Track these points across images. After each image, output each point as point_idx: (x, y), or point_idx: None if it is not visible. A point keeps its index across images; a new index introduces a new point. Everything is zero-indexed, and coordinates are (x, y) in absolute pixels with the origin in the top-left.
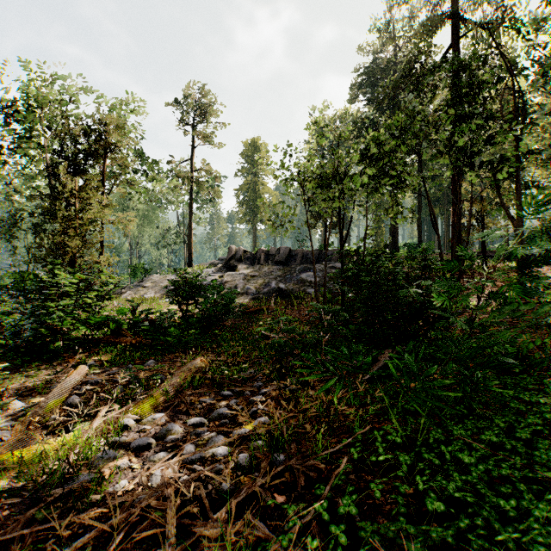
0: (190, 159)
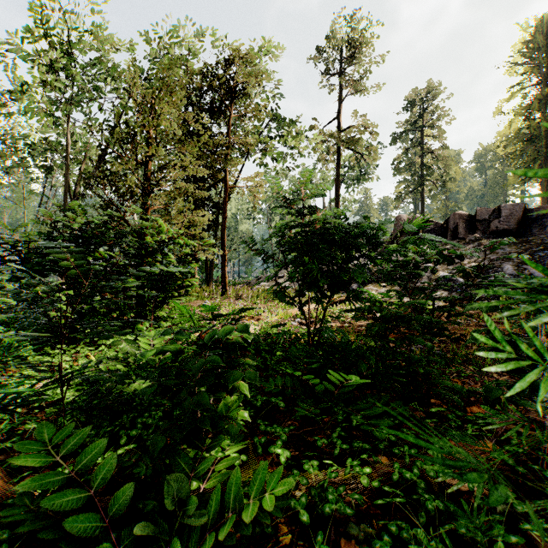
0: (337, 118)
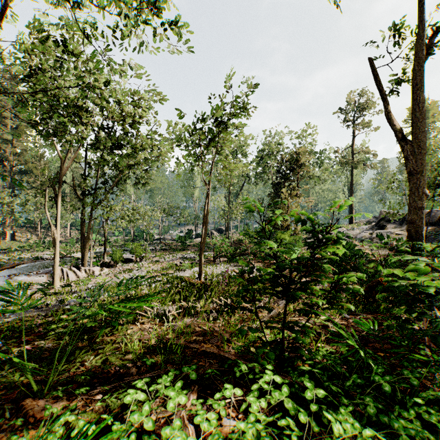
0: (351, 146)
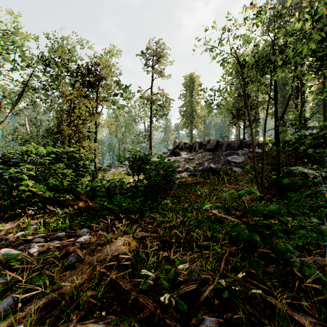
0: (150, 88)
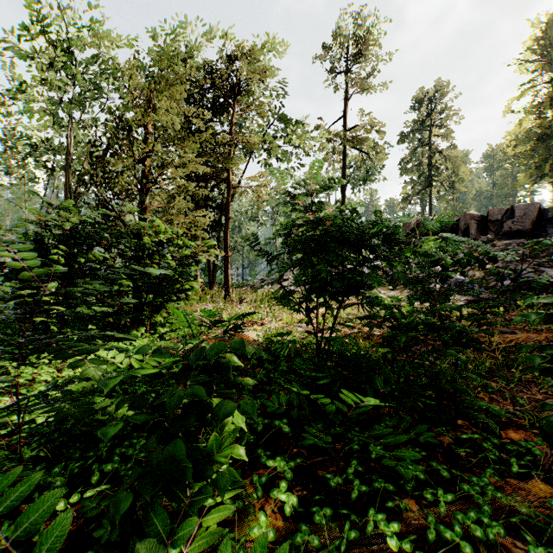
0: (343, 117)
